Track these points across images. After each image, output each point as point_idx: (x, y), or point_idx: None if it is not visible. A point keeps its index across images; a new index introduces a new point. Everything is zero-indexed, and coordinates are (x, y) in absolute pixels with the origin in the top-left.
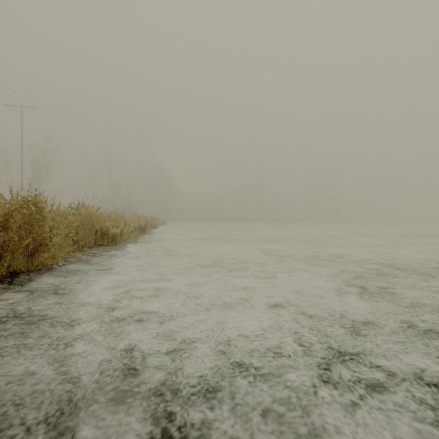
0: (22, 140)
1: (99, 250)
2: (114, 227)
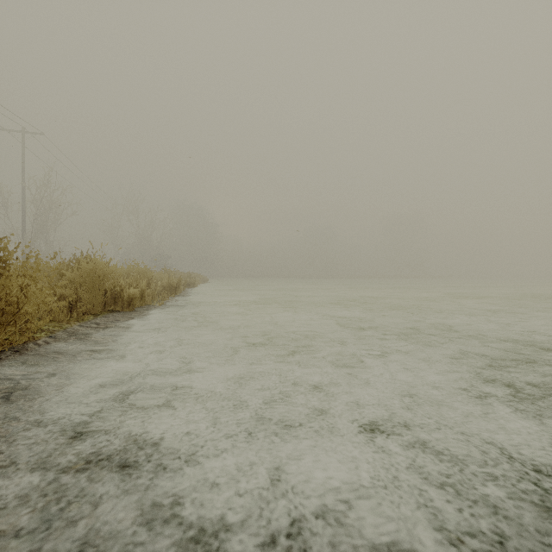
0: (23, 175)
1: (107, 319)
2: (133, 286)
